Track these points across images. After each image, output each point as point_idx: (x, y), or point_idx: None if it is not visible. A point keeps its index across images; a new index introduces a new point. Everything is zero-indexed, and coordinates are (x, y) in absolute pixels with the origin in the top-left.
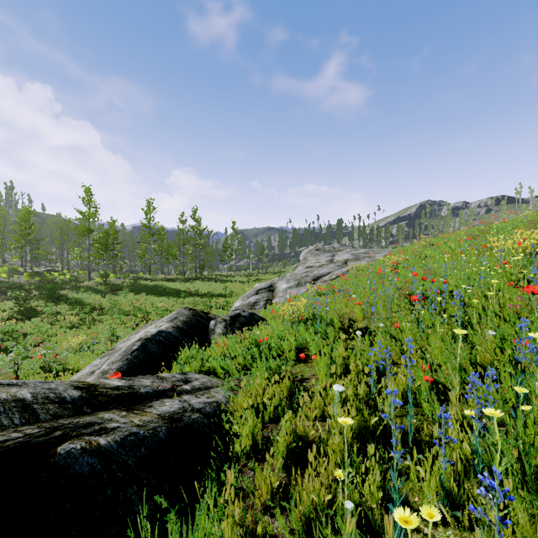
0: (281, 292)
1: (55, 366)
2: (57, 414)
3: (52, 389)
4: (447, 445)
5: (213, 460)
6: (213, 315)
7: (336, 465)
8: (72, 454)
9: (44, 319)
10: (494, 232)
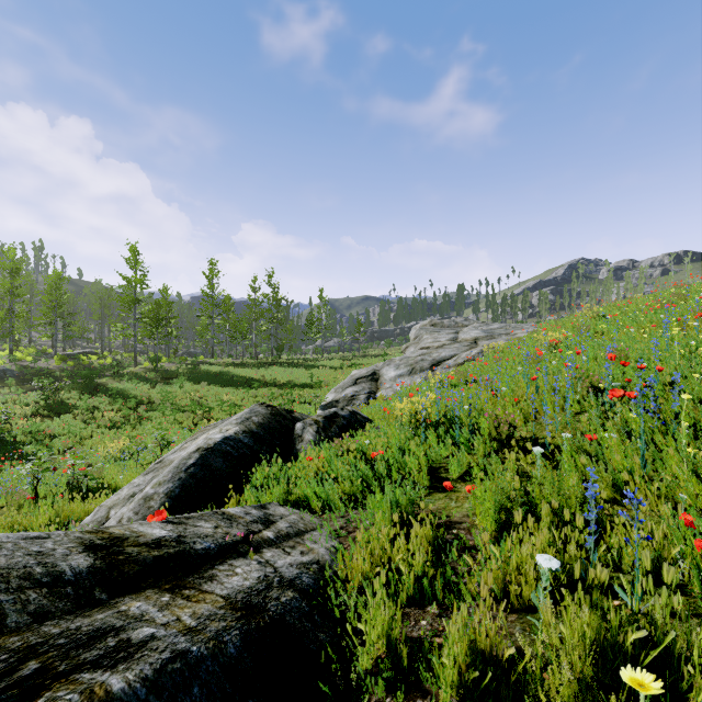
0: (388, 381)
1: (86, 482)
2: (42, 611)
3: (43, 555)
4: None
5: (323, 693)
6: (299, 414)
7: None
8: None
9: (77, 416)
10: (699, 297)
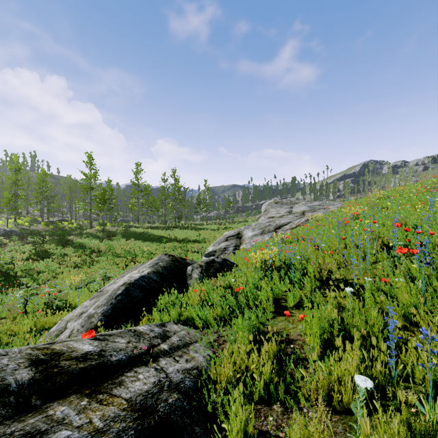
0: (247, 239)
1: (56, 302)
2: None
3: None
4: None
5: None
6: (189, 261)
7: None
8: None
9: (54, 260)
10: None
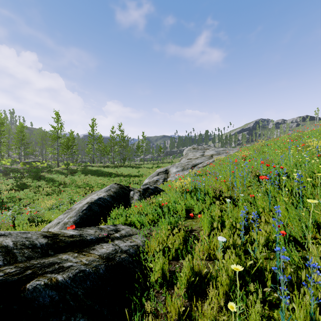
0: (172, 174)
1: (36, 219)
2: (30, 256)
3: (28, 238)
4: (313, 287)
5: (136, 288)
6: (132, 188)
7: (224, 295)
8: (37, 289)
9: (31, 190)
10: (307, 136)
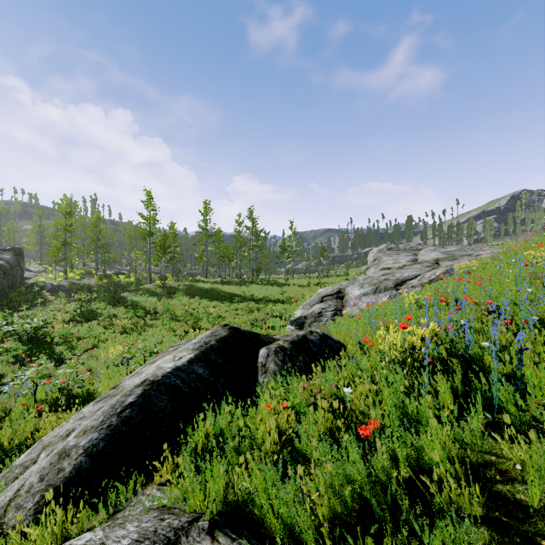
0: (353, 299)
1: (76, 388)
2: None
3: None
4: None
5: None
6: (264, 337)
7: None
8: None
9: (100, 322)
10: None
